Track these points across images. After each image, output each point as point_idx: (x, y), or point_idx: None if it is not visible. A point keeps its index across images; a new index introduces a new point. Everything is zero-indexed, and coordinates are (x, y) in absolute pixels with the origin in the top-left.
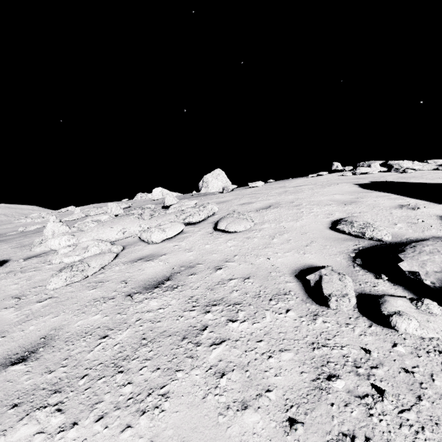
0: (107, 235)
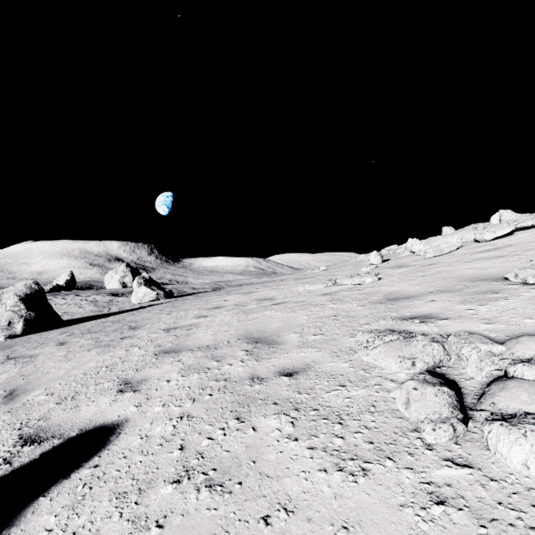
0: (449, 241)
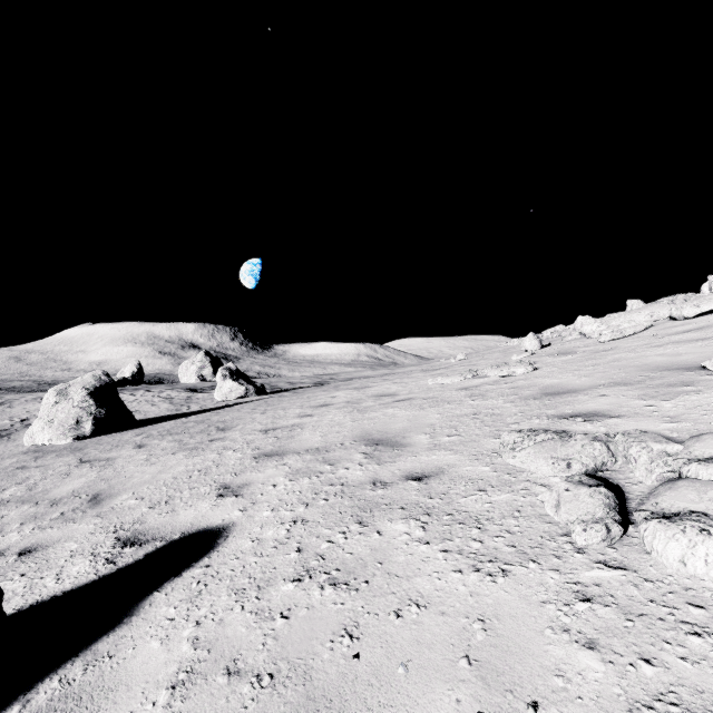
0: (634, 319)
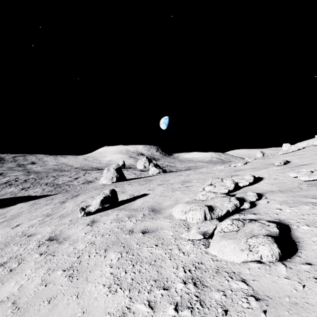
0: (301, 145)
